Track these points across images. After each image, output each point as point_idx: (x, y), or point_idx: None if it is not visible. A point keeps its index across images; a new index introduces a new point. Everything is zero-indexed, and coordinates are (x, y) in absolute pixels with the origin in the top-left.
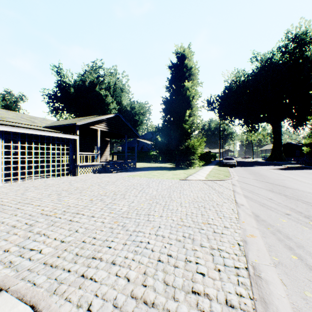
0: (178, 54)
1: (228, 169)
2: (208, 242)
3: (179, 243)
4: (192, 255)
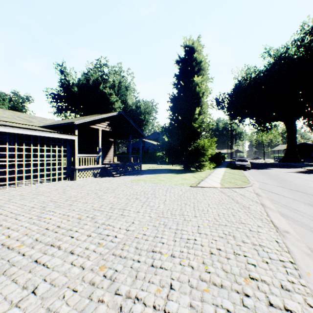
0: (186, 47)
1: (243, 172)
2: None
3: None
4: None
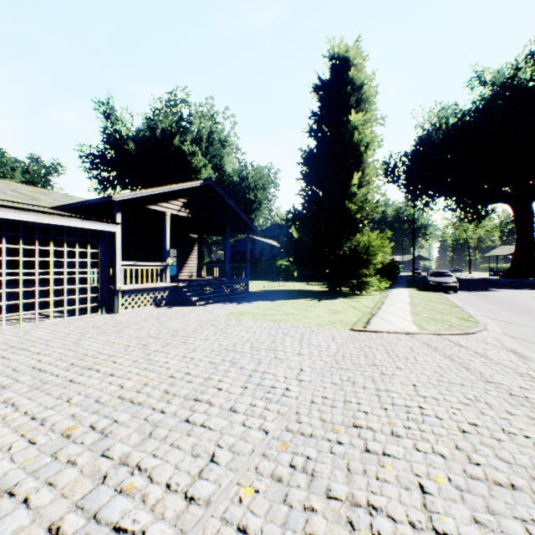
0: (334, 59)
1: (447, 297)
2: None
3: None
4: None
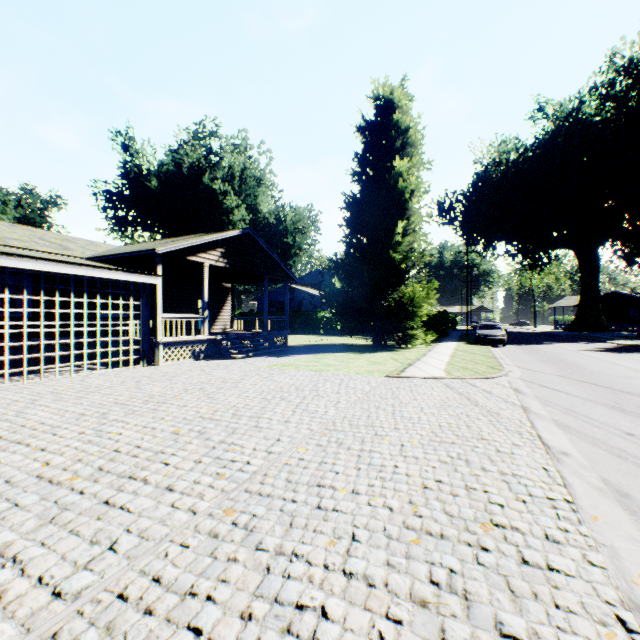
0: (378, 100)
1: (491, 350)
2: (518, 610)
3: (426, 620)
4: None
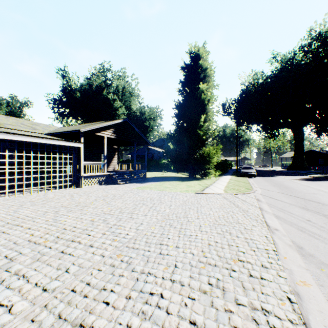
0: (191, 54)
1: (248, 180)
2: (245, 294)
3: (205, 298)
4: (226, 322)
